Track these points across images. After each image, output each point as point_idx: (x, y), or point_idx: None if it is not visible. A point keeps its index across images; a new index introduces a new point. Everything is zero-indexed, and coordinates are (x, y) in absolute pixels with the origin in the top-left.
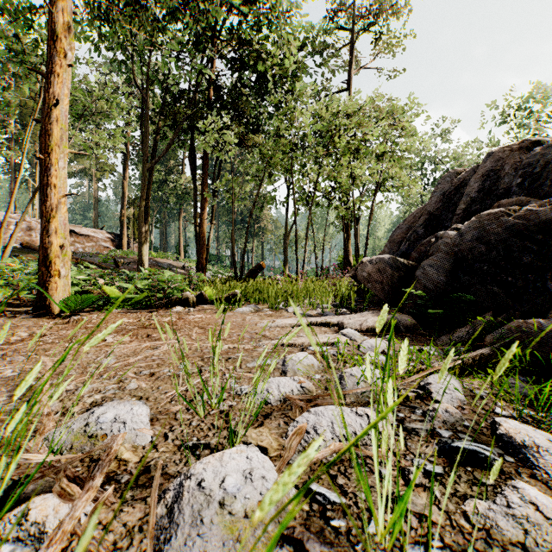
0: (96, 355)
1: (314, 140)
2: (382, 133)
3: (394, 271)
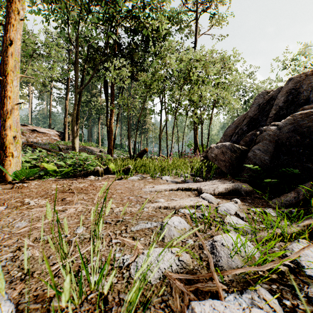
0: (13, 218)
1: (177, 74)
2: (217, 71)
3: (233, 153)
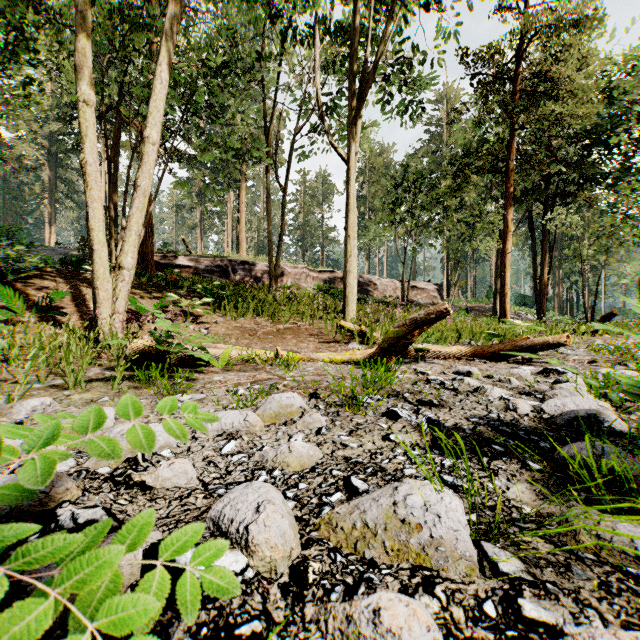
0: None
1: None
2: None
3: None
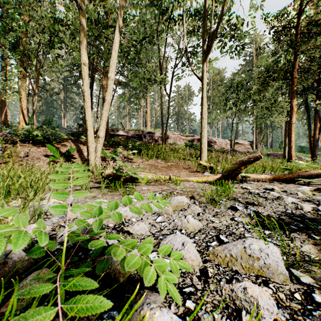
0: None
1: None
2: None
3: None
